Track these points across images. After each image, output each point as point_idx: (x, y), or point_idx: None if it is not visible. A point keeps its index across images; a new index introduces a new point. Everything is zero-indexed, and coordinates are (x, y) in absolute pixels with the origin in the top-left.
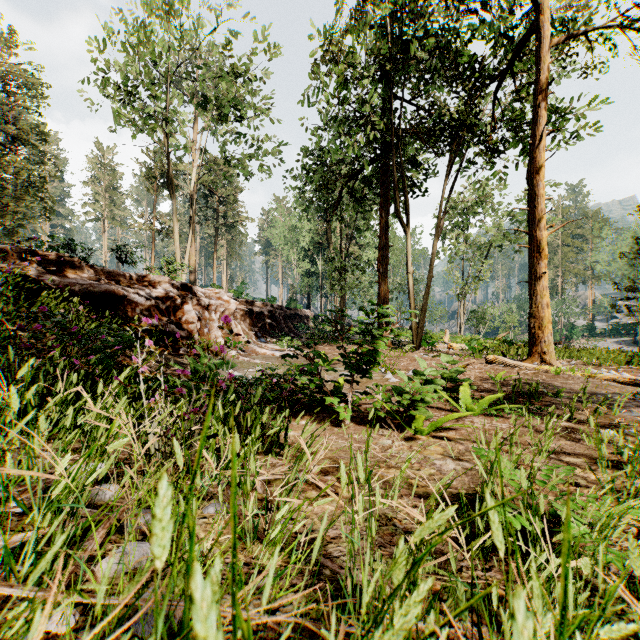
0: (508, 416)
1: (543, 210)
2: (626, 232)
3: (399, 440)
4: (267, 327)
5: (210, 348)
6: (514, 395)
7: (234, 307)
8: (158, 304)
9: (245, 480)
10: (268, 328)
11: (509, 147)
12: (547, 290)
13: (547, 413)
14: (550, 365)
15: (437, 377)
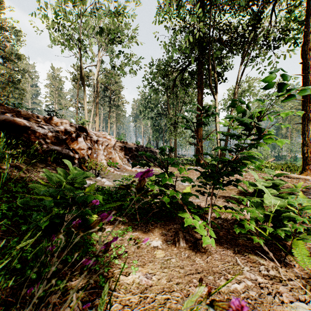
0: None
1: None
2: None
3: None
4: (134, 156)
5: (96, 166)
6: None
7: (113, 143)
8: (58, 135)
9: None
10: (135, 157)
11: (278, 46)
12: None
13: None
14: None
15: None
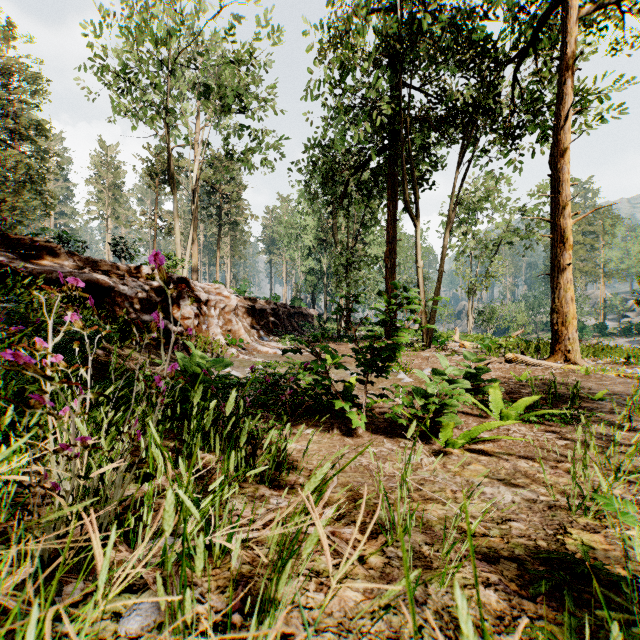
0: (550, 423)
1: (567, 196)
2: (639, 228)
3: (428, 456)
4: (270, 325)
5: (208, 346)
6: (553, 398)
7: (235, 303)
8: (150, 297)
9: (212, 543)
10: (271, 326)
11: (525, 134)
12: (571, 283)
13: (595, 419)
14: (575, 364)
15: (455, 377)
